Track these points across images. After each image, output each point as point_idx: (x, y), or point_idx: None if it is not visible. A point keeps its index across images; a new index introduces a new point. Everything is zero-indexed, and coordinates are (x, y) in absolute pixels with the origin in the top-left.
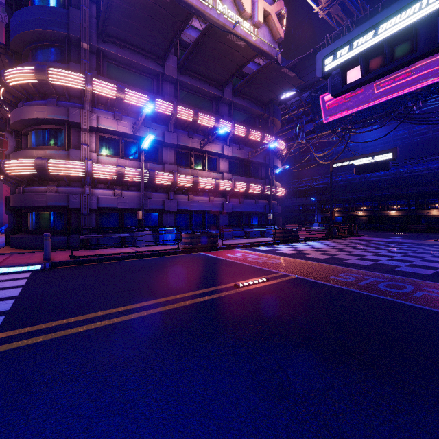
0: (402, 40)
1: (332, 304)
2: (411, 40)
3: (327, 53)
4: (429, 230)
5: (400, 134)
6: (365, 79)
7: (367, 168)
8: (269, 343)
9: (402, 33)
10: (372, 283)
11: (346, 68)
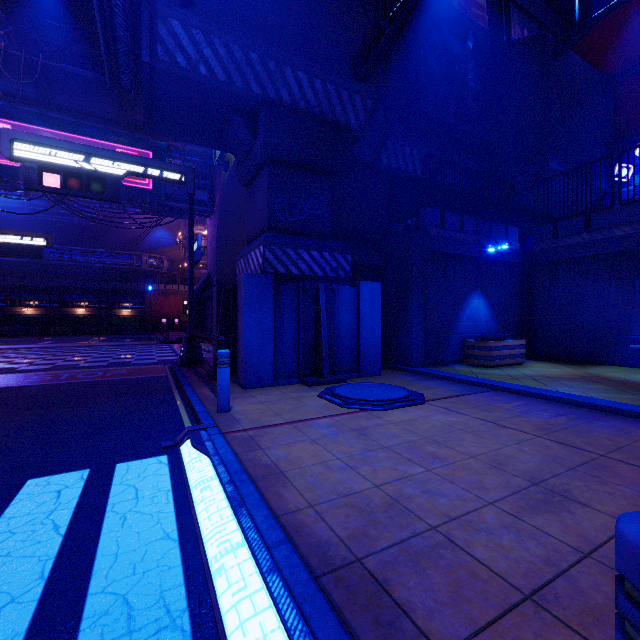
0: (97, 179)
1: (57, 391)
2: (104, 184)
3: (18, 138)
4: (75, 333)
5: (39, 205)
6: (66, 192)
7: (11, 250)
8: (43, 412)
9: (98, 176)
10: (71, 376)
11: (44, 170)
